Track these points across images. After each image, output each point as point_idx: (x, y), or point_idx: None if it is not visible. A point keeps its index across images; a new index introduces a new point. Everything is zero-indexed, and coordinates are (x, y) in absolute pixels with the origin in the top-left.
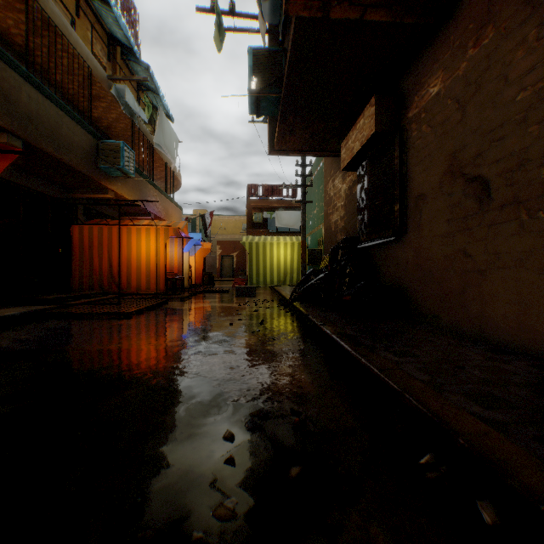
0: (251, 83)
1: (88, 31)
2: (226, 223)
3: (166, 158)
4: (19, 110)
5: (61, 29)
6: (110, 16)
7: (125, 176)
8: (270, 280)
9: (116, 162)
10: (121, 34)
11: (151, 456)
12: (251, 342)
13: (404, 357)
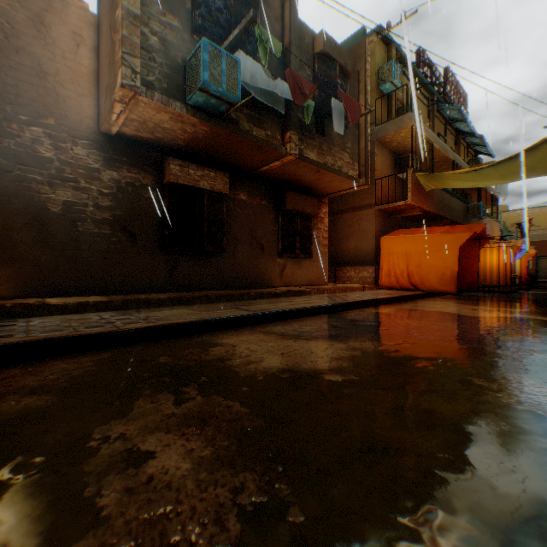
0: None
1: (447, 138)
2: (534, 216)
3: (490, 190)
4: (450, 209)
5: (457, 163)
6: (462, 125)
7: (478, 219)
8: None
9: (476, 214)
10: (466, 129)
11: None
12: None
13: None
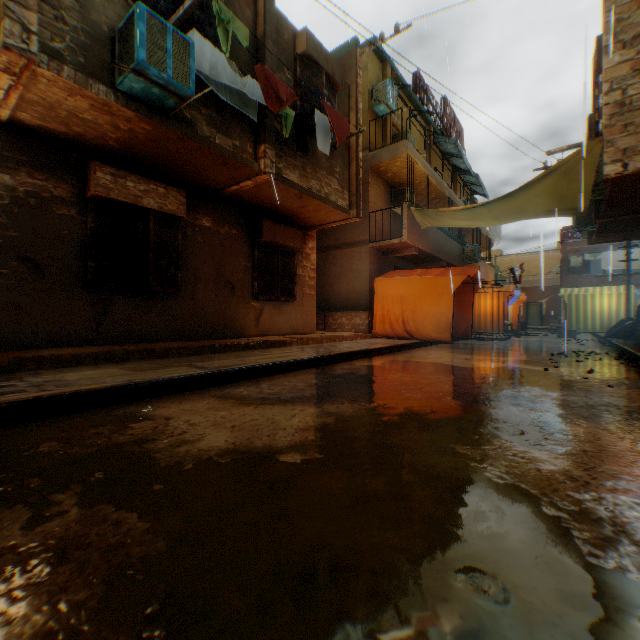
0: (573, 224)
1: (445, 174)
2: (526, 262)
3: (485, 233)
4: (447, 251)
5: (454, 201)
6: (459, 161)
7: (474, 262)
8: (590, 327)
9: (473, 257)
10: (463, 166)
11: (556, 351)
12: (575, 347)
13: (636, 345)
